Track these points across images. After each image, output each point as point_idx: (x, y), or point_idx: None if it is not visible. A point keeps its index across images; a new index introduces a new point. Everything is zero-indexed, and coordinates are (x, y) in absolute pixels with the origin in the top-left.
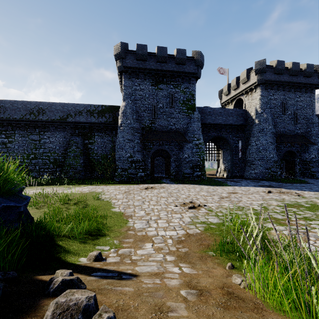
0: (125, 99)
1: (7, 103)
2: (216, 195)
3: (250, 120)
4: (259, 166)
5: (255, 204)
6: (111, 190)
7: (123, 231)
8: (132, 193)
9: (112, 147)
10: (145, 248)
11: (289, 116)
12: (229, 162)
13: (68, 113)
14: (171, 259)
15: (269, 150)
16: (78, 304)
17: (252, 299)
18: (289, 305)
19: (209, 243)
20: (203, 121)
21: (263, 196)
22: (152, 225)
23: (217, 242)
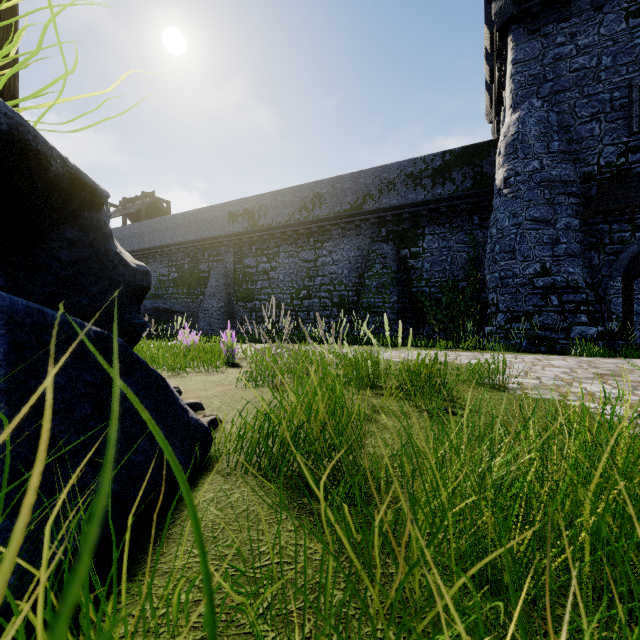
0: (520, 101)
1: (269, 198)
2: None
3: None
4: None
5: None
6: (517, 364)
7: None
8: None
9: (470, 260)
10: None
11: None
12: None
13: (366, 192)
14: None
15: None
16: None
17: None
18: None
19: None
20: None
21: None
22: None
23: None
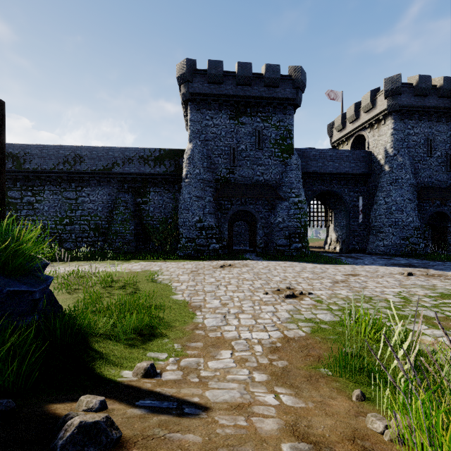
0: (192, 139)
1: (35, 149)
2: (326, 278)
3: (376, 167)
4: (390, 235)
5: (390, 293)
6: (172, 269)
7: (188, 330)
8: (202, 273)
9: (174, 208)
10: (221, 359)
11: (439, 160)
12: (344, 229)
13: (114, 161)
14: (262, 379)
15: (406, 211)
16: None
17: None
18: None
19: (320, 354)
20: (305, 170)
21: (401, 281)
22: (231, 322)
23: (332, 353)
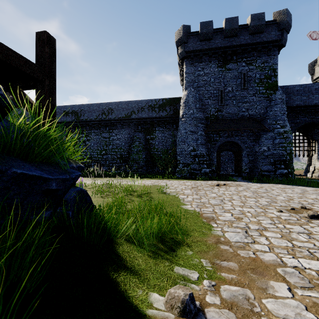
0: (187, 87)
1: (86, 106)
2: None
3: None
4: None
5: None
6: (176, 185)
7: (211, 243)
8: (202, 189)
9: (172, 142)
10: (279, 297)
11: None
12: None
13: (132, 110)
14: None
15: None
16: None
17: None
18: None
19: None
20: (288, 104)
21: None
22: (259, 240)
23: None
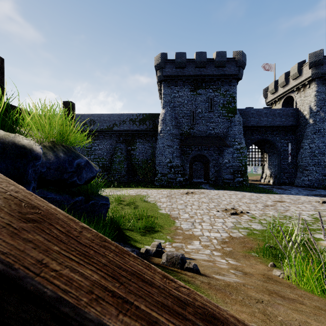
0: (165, 107)
1: None
2: (259, 203)
3: (302, 120)
4: (314, 172)
5: (305, 214)
6: (155, 194)
7: (173, 230)
8: (174, 197)
9: (152, 153)
10: (194, 245)
11: None
12: (276, 167)
13: (114, 122)
14: (218, 254)
15: None
16: (177, 256)
17: (288, 283)
18: (321, 292)
19: (252, 246)
20: (245, 124)
21: (316, 206)
22: (197, 227)
23: (260, 246)
